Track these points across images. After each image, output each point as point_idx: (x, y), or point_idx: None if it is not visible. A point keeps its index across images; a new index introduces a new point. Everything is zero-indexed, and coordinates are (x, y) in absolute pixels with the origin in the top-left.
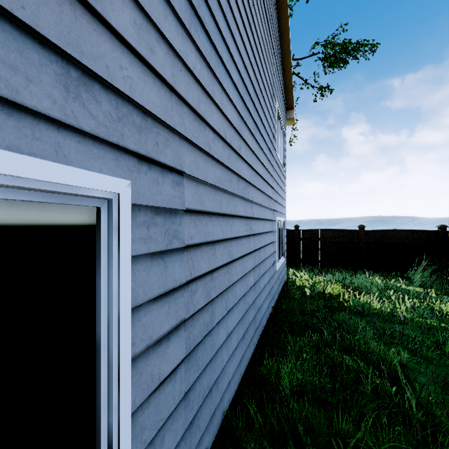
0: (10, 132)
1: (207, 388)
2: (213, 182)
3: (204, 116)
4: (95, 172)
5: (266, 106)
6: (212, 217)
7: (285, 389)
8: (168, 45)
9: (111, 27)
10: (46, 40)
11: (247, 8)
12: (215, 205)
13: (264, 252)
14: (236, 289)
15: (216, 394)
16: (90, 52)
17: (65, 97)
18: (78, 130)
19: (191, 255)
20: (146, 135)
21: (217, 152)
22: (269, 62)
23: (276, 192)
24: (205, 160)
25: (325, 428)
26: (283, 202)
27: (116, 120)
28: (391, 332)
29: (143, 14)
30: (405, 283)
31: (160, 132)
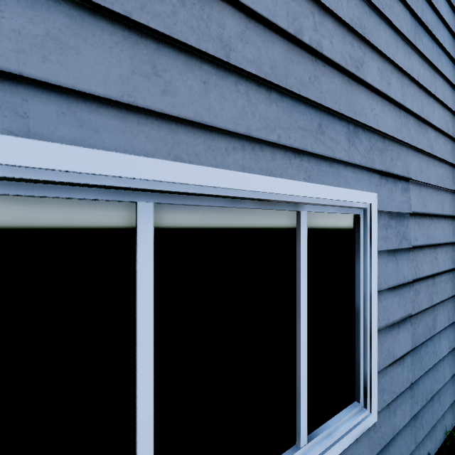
0: (331, 175)
1: (429, 392)
2: (435, 183)
3: (427, 118)
4: (360, 191)
5: None
6: (433, 219)
7: None
8: (398, 70)
9: (366, 84)
10: (341, 115)
11: None
12: (436, 206)
13: None
14: None
15: (437, 406)
16: (358, 110)
17: (348, 146)
18: (352, 165)
19: (415, 256)
20: (385, 155)
21: (439, 150)
22: None
23: None
24: (427, 162)
25: None
26: None
27: (369, 150)
28: None
29: (382, 58)
30: None
31: (393, 148)
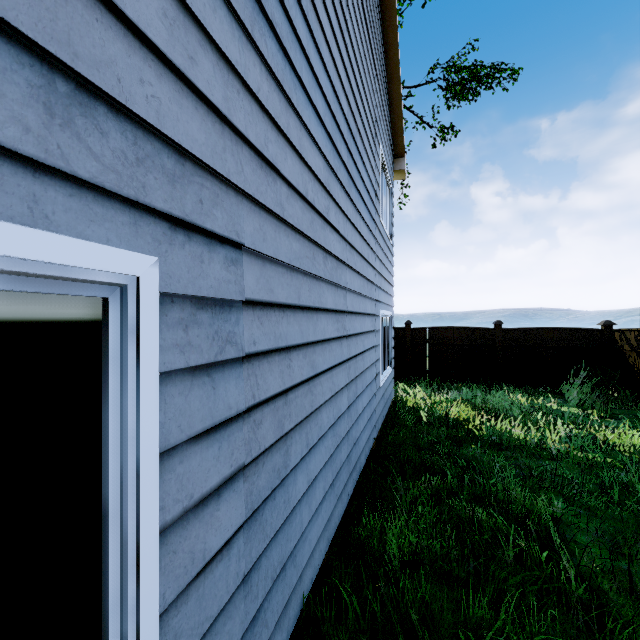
0: None
1: (278, 564)
2: (288, 260)
3: (274, 161)
4: (97, 244)
5: (366, 151)
6: (286, 312)
7: (393, 559)
8: (219, 54)
9: (125, 17)
10: (13, 29)
11: (338, 8)
12: (290, 293)
13: (363, 360)
14: (322, 416)
15: (292, 572)
16: (89, 55)
17: (46, 123)
18: (69, 177)
19: (254, 369)
20: (183, 188)
21: (294, 216)
22: (370, 88)
23: (379, 275)
24: (275, 227)
25: (450, 615)
26: (389, 289)
27: (133, 162)
28: (540, 473)
29: (178, 2)
30: (558, 401)
31: (205, 183)
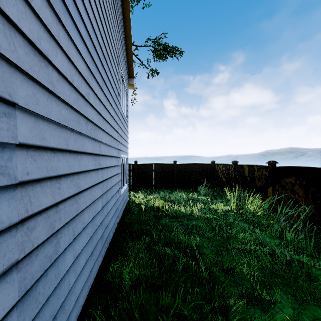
0: None
1: (50, 318)
2: (58, 120)
3: (46, 53)
4: None
5: (113, 69)
6: (56, 153)
7: (126, 286)
8: None
9: None
10: None
11: None
12: (60, 141)
13: (111, 181)
14: (85, 215)
15: (62, 318)
16: None
17: None
18: None
19: (27, 192)
20: None
21: (63, 93)
22: (115, 36)
23: (120, 136)
24: (47, 97)
25: (154, 307)
26: (126, 144)
27: None
28: (191, 226)
29: None
30: (197, 194)
31: None
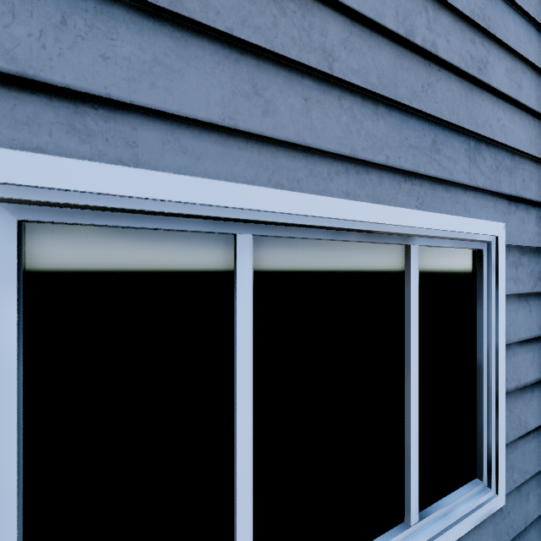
0: (447, 202)
1: None
2: None
3: None
4: (484, 220)
5: None
6: None
7: None
8: (531, 69)
9: (491, 89)
10: (460, 128)
11: None
12: None
13: None
14: None
15: None
16: (481, 121)
17: (469, 166)
18: (473, 188)
19: None
20: (514, 175)
21: None
22: None
23: None
24: None
25: None
26: None
27: (494, 170)
28: None
29: (511, 55)
30: None
31: (524, 167)
